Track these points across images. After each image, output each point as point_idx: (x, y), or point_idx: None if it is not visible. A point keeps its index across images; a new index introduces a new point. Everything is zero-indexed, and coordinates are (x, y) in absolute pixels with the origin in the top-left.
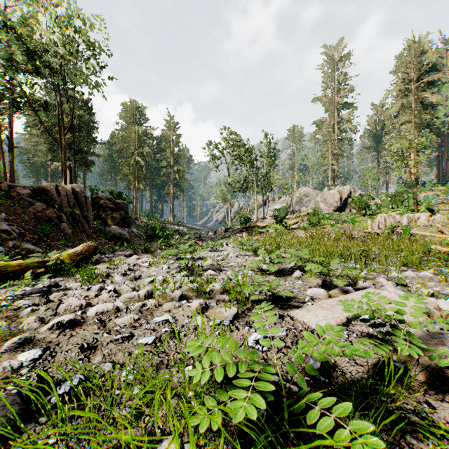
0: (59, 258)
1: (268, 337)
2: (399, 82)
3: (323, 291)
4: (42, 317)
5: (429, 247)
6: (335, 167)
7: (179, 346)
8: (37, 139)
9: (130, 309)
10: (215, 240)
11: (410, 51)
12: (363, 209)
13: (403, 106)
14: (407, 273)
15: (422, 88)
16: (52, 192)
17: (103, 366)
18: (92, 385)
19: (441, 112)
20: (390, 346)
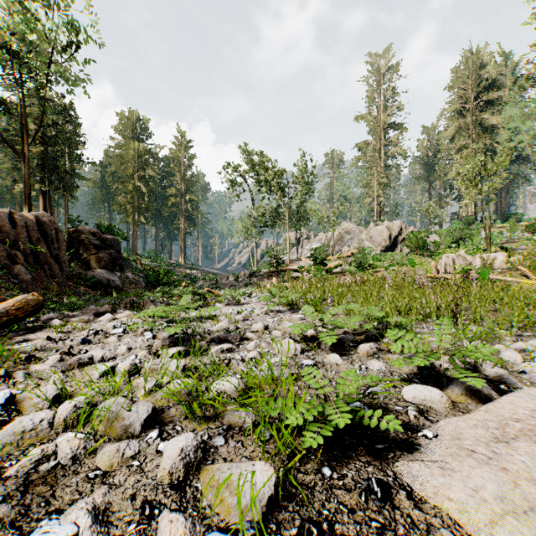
0: None
1: None
2: (455, 100)
3: (440, 394)
4: None
5: (531, 297)
6: (382, 199)
7: None
8: (1, 155)
9: (4, 475)
10: (236, 287)
11: (467, 64)
12: (420, 248)
13: (459, 128)
14: (535, 343)
15: (481, 108)
16: (4, 221)
17: None
18: None
19: (503, 136)
20: None
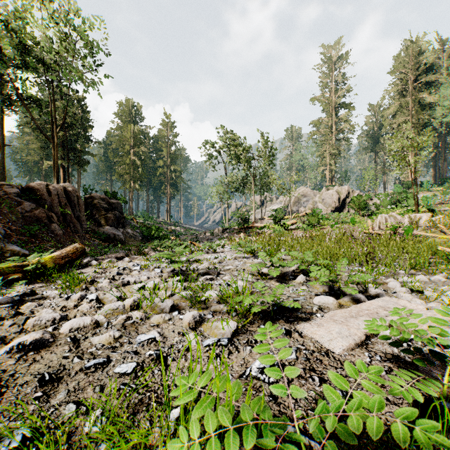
0: (41, 262)
1: (275, 364)
2: (397, 82)
3: (333, 300)
4: (4, 335)
5: (435, 248)
6: (333, 167)
7: (166, 375)
8: (30, 137)
9: (112, 324)
10: (212, 241)
11: (407, 51)
12: (362, 209)
13: (400, 106)
14: (418, 278)
15: (420, 89)
16: (43, 191)
17: (63, 409)
18: (42, 444)
19: (439, 113)
20: (437, 384)
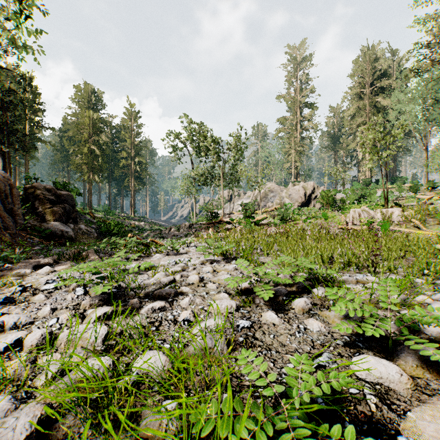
0: None
1: None
2: (355, 86)
3: (398, 371)
4: None
5: (431, 247)
6: (298, 164)
7: None
8: None
9: None
10: (177, 237)
11: (365, 57)
12: (330, 204)
13: (359, 108)
14: None
15: (375, 93)
16: None
17: None
18: None
19: (392, 116)
20: None
